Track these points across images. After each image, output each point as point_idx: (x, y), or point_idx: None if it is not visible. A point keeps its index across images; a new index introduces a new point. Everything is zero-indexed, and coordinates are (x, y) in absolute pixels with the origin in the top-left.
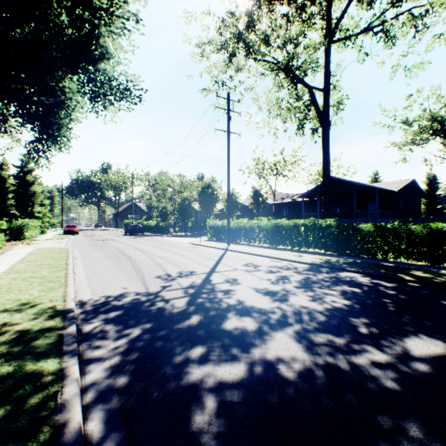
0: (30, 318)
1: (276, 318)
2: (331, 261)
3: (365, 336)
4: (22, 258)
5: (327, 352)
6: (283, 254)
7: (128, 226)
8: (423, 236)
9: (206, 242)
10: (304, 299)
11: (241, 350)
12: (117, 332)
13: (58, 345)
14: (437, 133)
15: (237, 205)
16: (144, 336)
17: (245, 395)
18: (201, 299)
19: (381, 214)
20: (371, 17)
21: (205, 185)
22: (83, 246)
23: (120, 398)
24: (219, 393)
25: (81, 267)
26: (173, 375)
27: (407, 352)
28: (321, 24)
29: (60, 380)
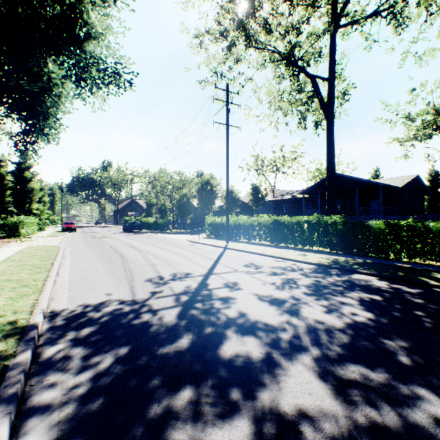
0: None
1: (287, 338)
2: (339, 261)
3: (409, 369)
4: (7, 258)
5: (365, 400)
6: (286, 253)
7: (126, 223)
8: None
9: (204, 240)
10: (317, 310)
11: (245, 394)
12: (83, 361)
13: None
14: None
15: (236, 202)
16: (117, 367)
17: None
18: (195, 310)
19: (385, 210)
20: None
21: (204, 181)
22: (78, 243)
23: None
24: None
25: (67, 267)
26: None
27: None
28: (326, 9)
29: None
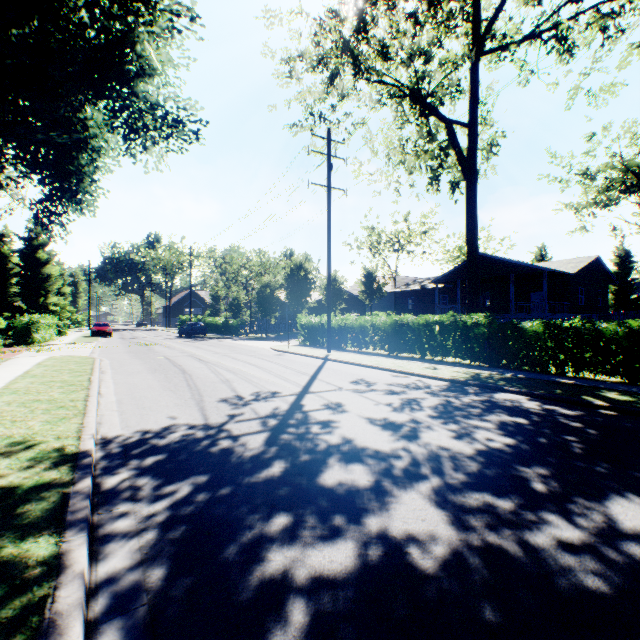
0: (22, 466)
1: (402, 466)
2: (481, 377)
3: (543, 496)
4: (25, 372)
5: (485, 525)
6: (409, 366)
7: (184, 325)
8: (618, 339)
9: (296, 348)
10: (443, 435)
11: (348, 520)
12: (155, 490)
13: (60, 512)
14: (633, 189)
15: (341, 295)
16: (197, 496)
17: (356, 602)
18: (287, 435)
19: (551, 307)
20: (540, 16)
21: (296, 264)
22: (118, 353)
23: (150, 606)
24: (312, 598)
25: (110, 385)
26: (238, 564)
27: (612, 526)
28: (465, 28)
29: (55, 575)
